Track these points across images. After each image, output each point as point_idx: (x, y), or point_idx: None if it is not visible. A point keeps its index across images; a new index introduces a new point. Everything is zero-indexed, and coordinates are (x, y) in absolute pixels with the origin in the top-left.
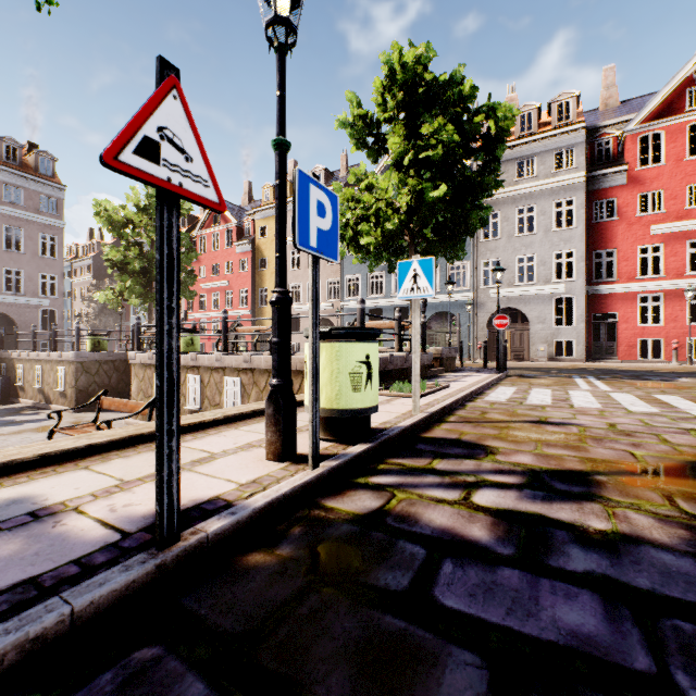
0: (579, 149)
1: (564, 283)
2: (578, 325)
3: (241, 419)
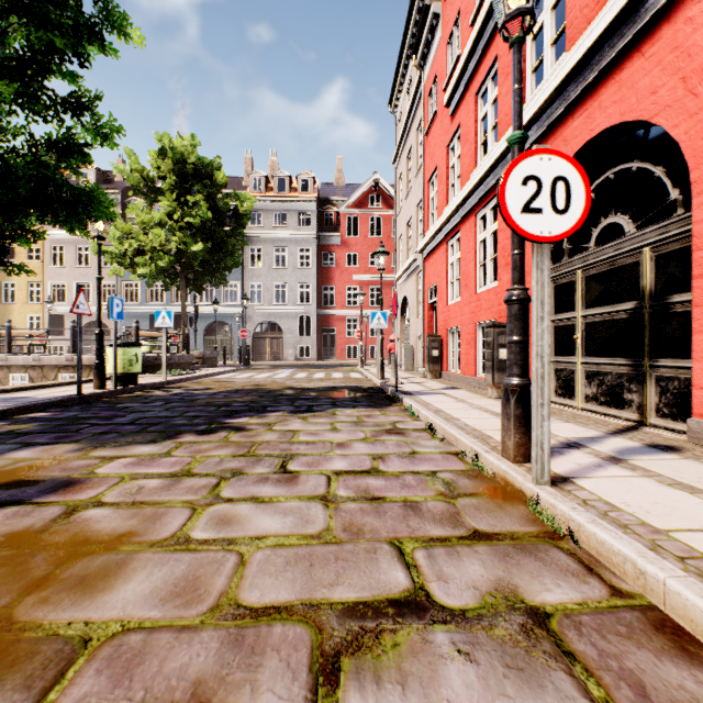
0: (313, 215)
1: (305, 306)
2: (313, 336)
3: (65, 385)
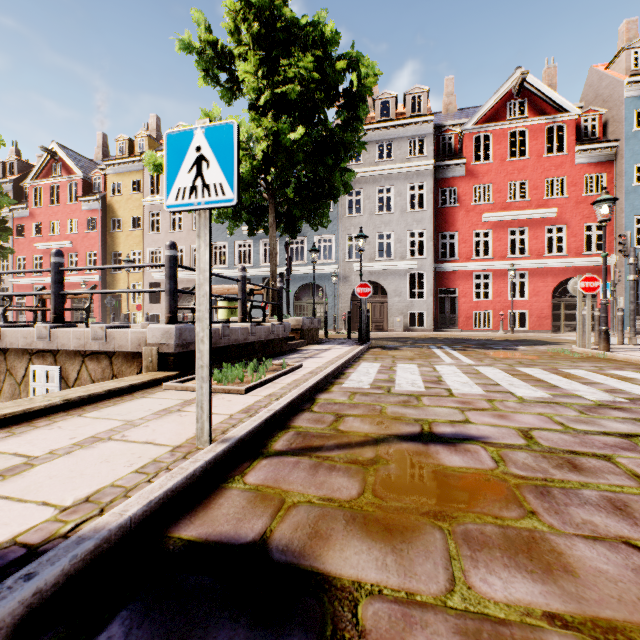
0: (428, 139)
1: (417, 260)
2: (428, 298)
3: None
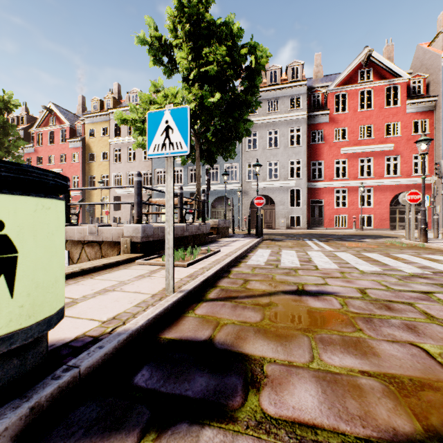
0: (303, 97)
1: (295, 180)
2: (303, 207)
3: None
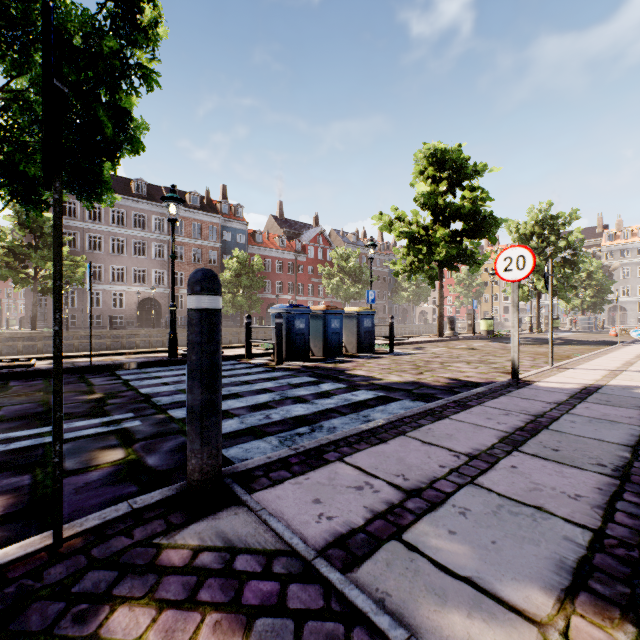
0: None
1: None
2: None
3: None
